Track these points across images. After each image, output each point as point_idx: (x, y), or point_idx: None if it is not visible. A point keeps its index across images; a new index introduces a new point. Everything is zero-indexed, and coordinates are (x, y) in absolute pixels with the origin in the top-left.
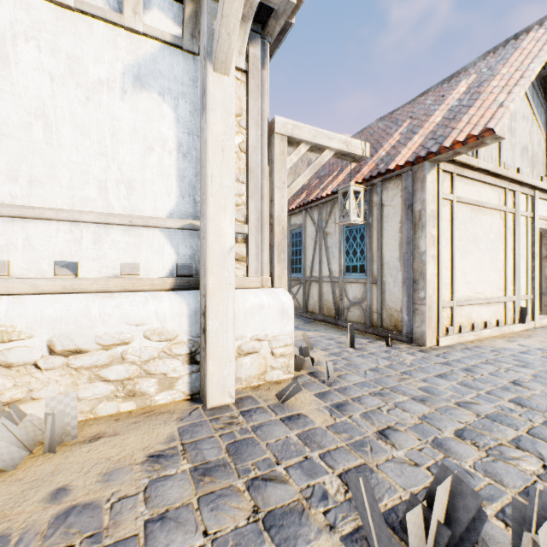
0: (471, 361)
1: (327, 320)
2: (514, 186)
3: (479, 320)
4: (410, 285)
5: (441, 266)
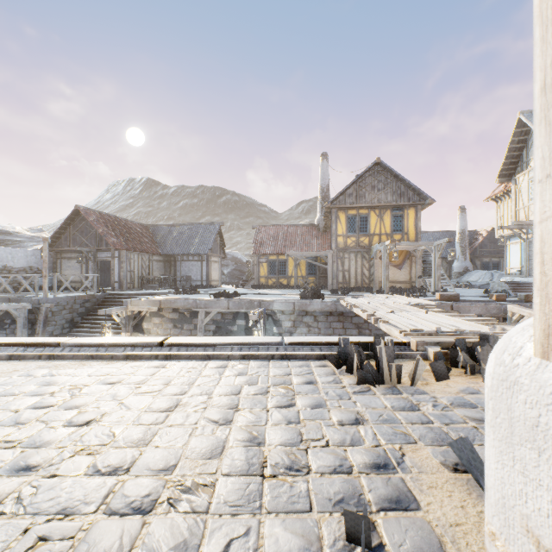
0: None
1: None
2: None
3: None
4: None
5: None
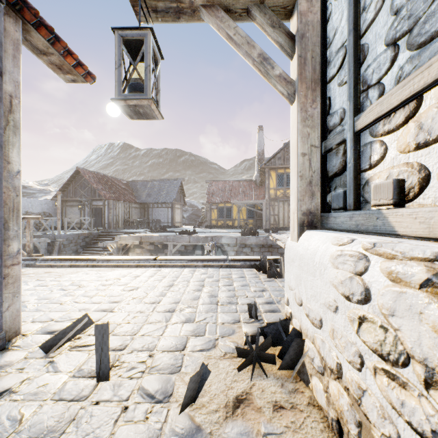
0: (79, 306)
1: None
2: None
3: None
4: (3, 232)
5: None
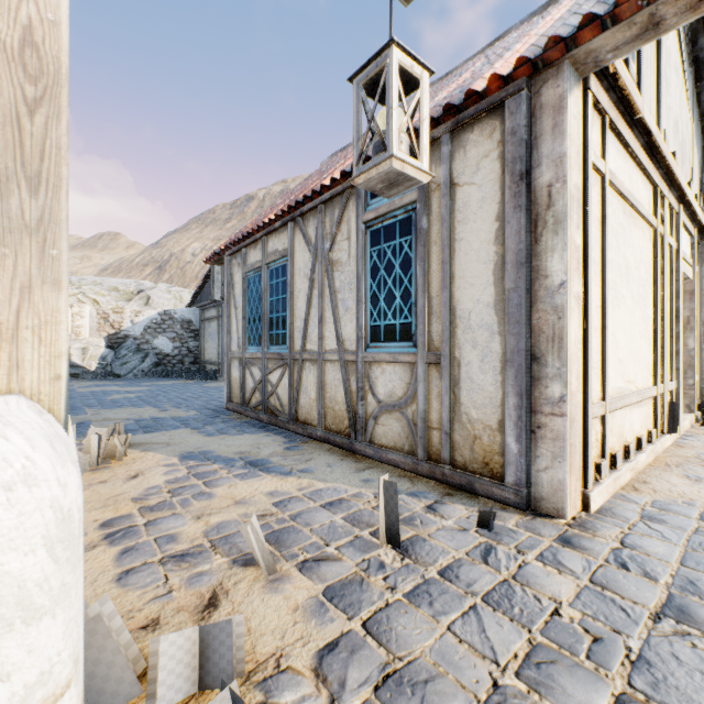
0: None
1: (334, 441)
2: (664, 187)
3: (630, 435)
4: (526, 368)
5: (591, 321)
